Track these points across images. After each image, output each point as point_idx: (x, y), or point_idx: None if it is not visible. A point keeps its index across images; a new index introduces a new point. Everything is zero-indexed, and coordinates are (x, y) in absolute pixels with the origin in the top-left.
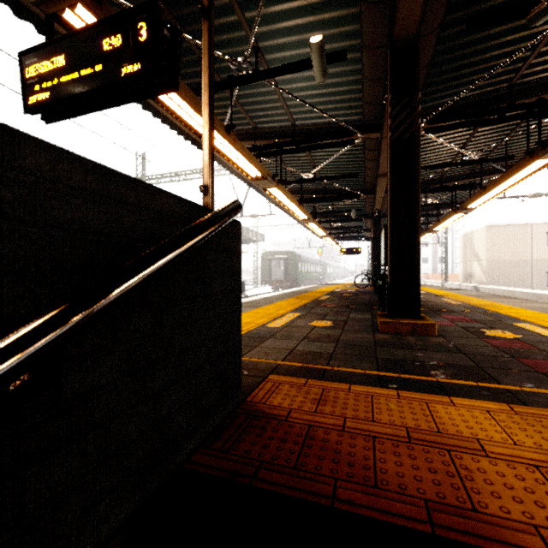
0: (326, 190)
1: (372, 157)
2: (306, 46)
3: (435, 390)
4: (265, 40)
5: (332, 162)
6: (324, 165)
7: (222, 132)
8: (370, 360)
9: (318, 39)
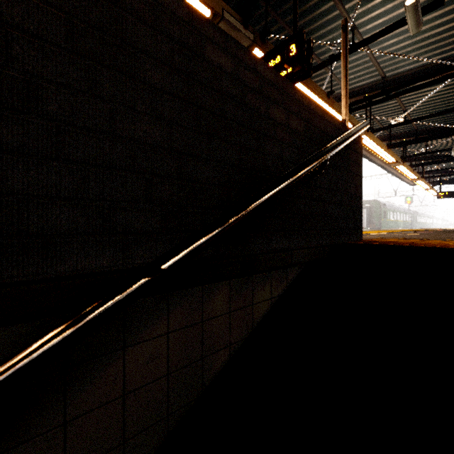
0: (418, 132)
1: None
2: (400, 8)
3: None
4: (360, 18)
5: (426, 102)
6: (417, 107)
7: (324, 98)
8: None
9: (414, 0)
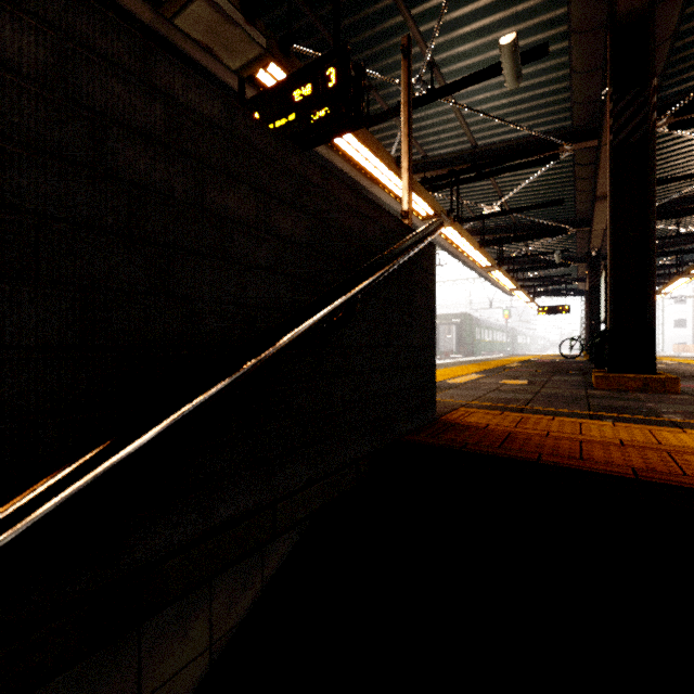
0: (517, 227)
1: (585, 174)
2: (494, 48)
3: (664, 425)
4: (441, 52)
5: (526, 188)
6: (515, 193)
7: (391, 166)
8: (579, 405)
9: (511, 39)
